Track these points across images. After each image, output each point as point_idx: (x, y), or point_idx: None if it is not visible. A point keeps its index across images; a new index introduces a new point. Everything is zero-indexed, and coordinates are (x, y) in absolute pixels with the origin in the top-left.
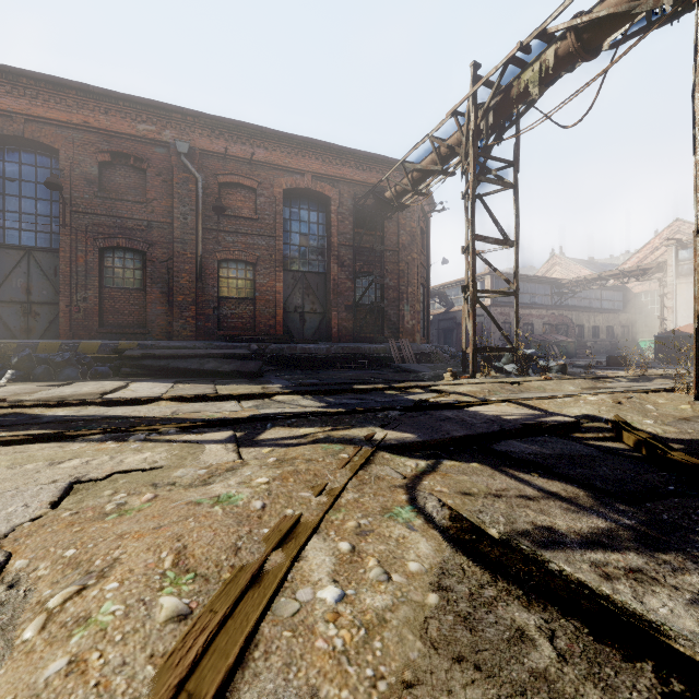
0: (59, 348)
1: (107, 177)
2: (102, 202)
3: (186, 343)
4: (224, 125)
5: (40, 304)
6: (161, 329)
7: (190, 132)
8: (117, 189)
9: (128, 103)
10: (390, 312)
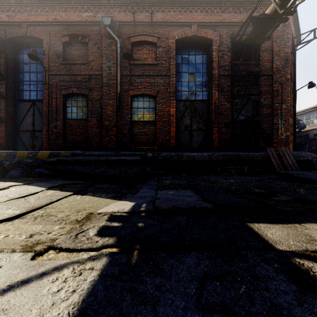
0: (27, 156)
1: (68, 52)
2: (64, 67)
3: (102, 152)
4: (133, 0)
5: (39, 131)
6: (96, 143)
7: (112, 11)
8: (73, 58)
9: (76, 0)
10: (264, 126)
